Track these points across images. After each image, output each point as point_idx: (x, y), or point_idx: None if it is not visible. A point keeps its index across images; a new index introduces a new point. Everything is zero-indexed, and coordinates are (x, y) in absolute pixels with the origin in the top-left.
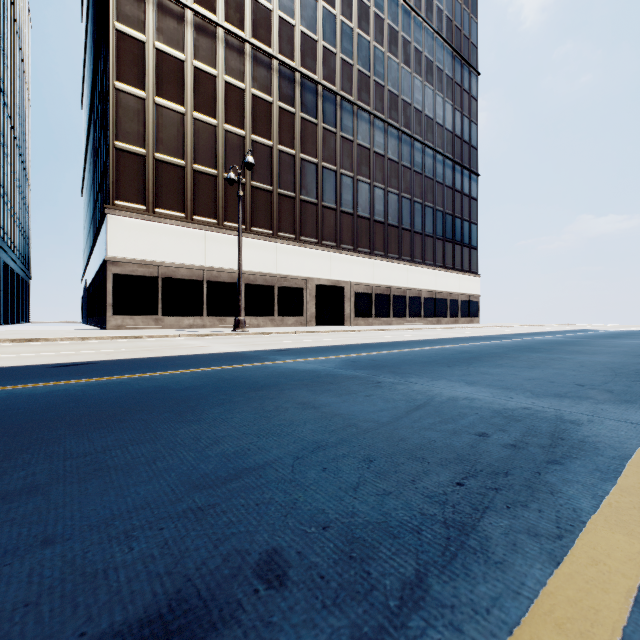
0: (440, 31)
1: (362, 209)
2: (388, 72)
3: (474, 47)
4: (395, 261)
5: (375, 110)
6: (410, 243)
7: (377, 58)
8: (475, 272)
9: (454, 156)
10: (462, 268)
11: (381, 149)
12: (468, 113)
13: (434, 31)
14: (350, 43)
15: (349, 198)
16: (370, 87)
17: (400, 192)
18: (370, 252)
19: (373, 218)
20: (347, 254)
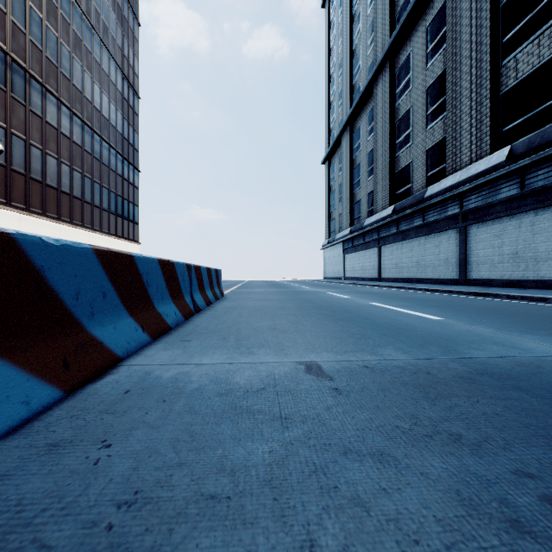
0: (114, 55)
1: (51, 179)
2: (73, 70)
3: (137, 77)
4: (80, 228)
5: (62, 97)
6: (91, 214)
7: (64, 54)
8: (137, 241)
9: (123, 153)
10: (129, 237)
11: (68, 132)
12: (133, 124)
13: (109, 53)
14: (39, 30)
15: (38, 167)
16: (58, 76)
17: (83, 171)
18: (58, 218)
19: (61, 189)
20: (37, 217)
